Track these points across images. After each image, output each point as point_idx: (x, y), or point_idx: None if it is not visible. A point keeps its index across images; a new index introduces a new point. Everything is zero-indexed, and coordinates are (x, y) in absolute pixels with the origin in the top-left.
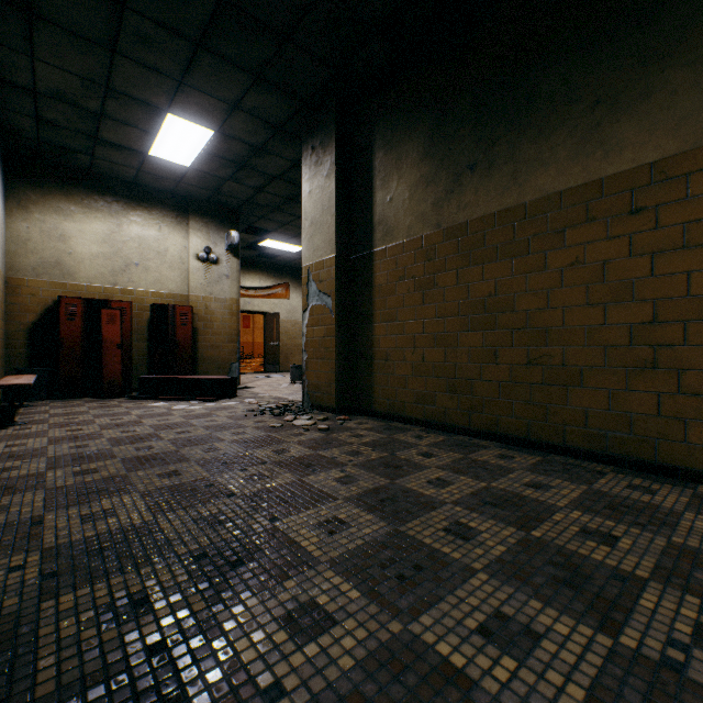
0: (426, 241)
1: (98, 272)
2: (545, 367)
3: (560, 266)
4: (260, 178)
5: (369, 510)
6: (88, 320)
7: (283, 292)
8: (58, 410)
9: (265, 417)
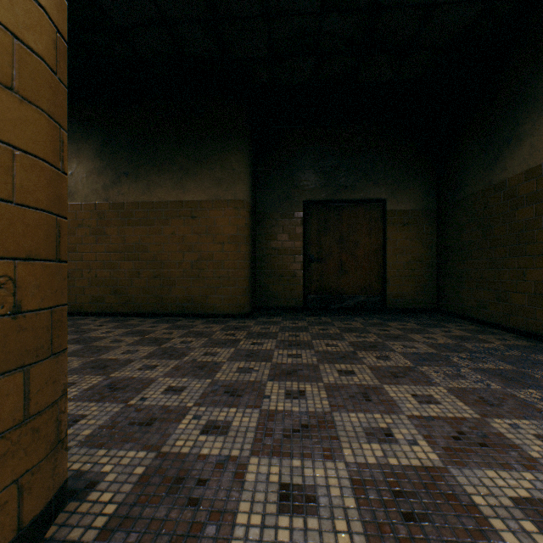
0: (99, 207)
1: None
2: (162, 279)
3: (168, 234)
4: None
5: (72, 344)
6: None
7: None
8: None
9: None
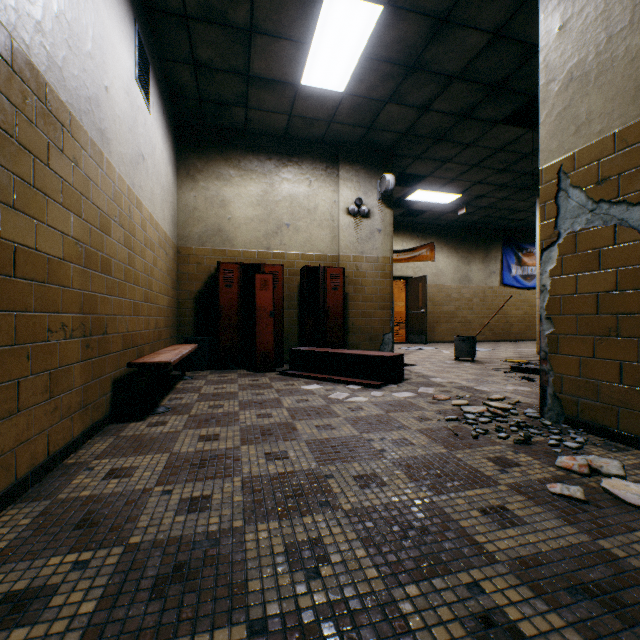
0: None
1: (252, 237)
2: None
3: None
4: (431, 86)
5: None
6: (244, 287)
7: (427, 254)
8: (210, 387)
9: (498, 446)
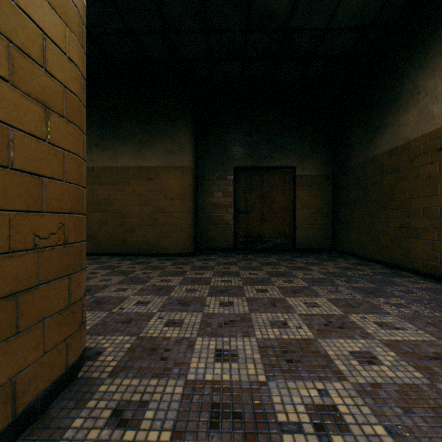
0: None
1: None
2: (125, 226)
3: (130, 192)
4: None
5: None
6: None
7: None
8: None
9: None
